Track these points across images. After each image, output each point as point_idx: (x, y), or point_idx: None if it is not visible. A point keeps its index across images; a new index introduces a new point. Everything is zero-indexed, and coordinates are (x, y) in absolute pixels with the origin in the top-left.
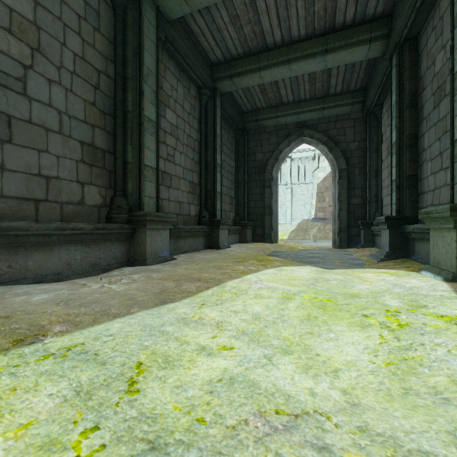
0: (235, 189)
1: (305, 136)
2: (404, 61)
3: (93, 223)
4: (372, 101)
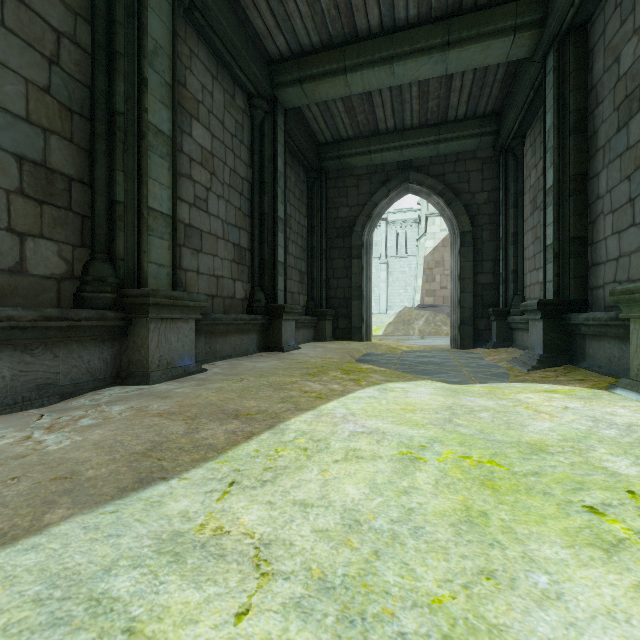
0: (307, 260)
1: (412, 183)
2: (566, 62)
3: (37, 308)
4: (510, 130)
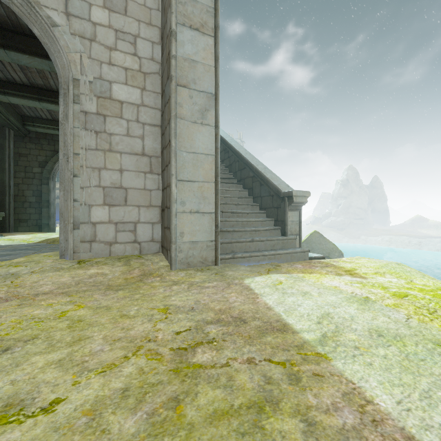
0: None
1: None
2: None
3: None
4: None
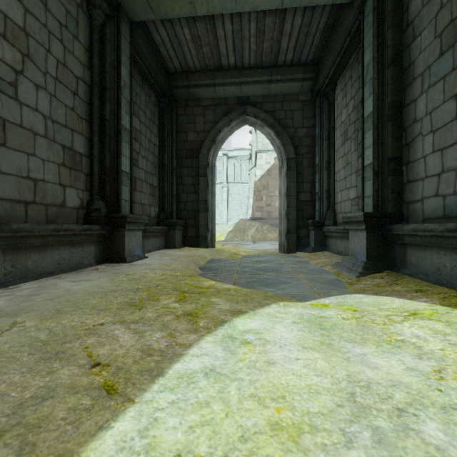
0: (159, 176)
1: (249, 115)
2: (385, 3)
3: None
4: (325, 77)
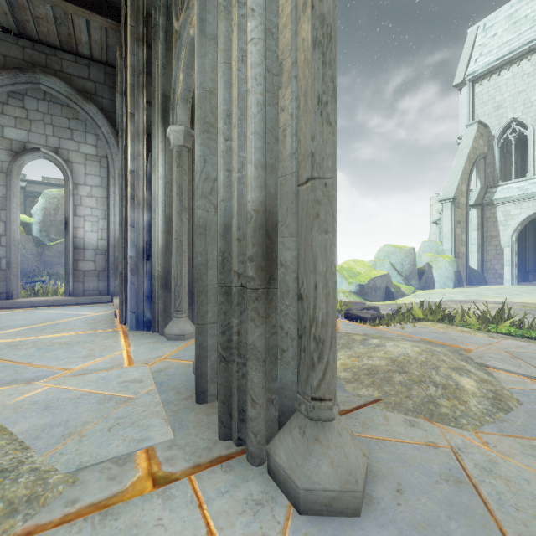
0: (533, 253)
1: None
2: None
3: None
4: None
